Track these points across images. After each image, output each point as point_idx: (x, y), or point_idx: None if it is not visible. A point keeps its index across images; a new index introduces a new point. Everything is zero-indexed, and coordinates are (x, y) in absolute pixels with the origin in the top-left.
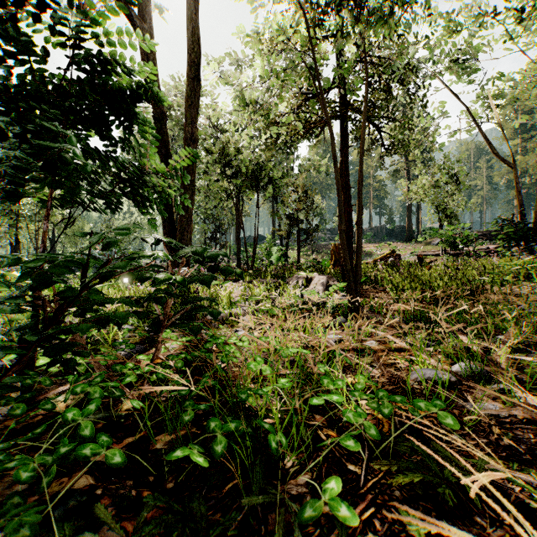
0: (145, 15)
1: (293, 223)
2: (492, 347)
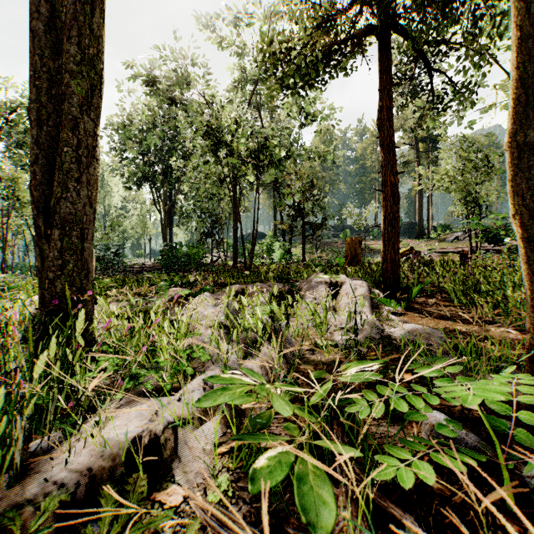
0: None
1: (297, 216)
2: None
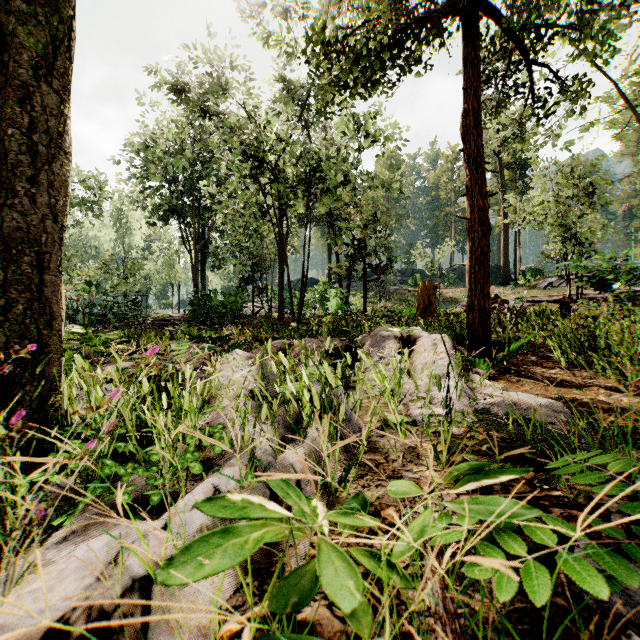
0: None
1: (357, 256)
2: None
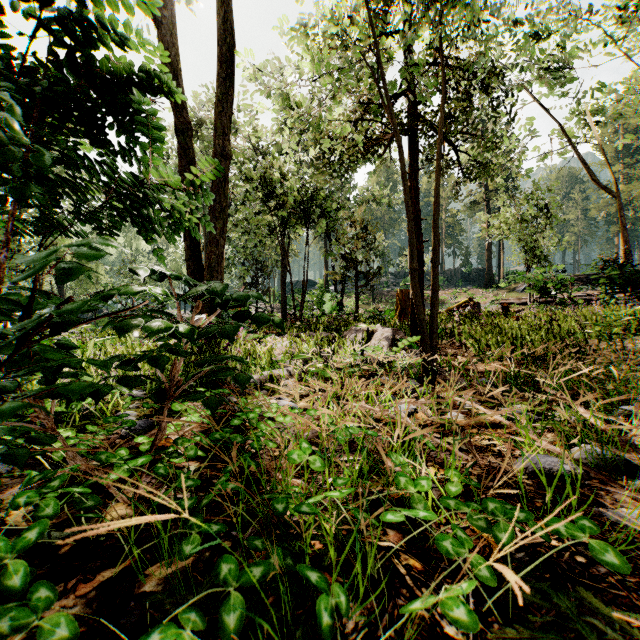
0: (165, 1)
1: (350, 265)
2: (624, 424)
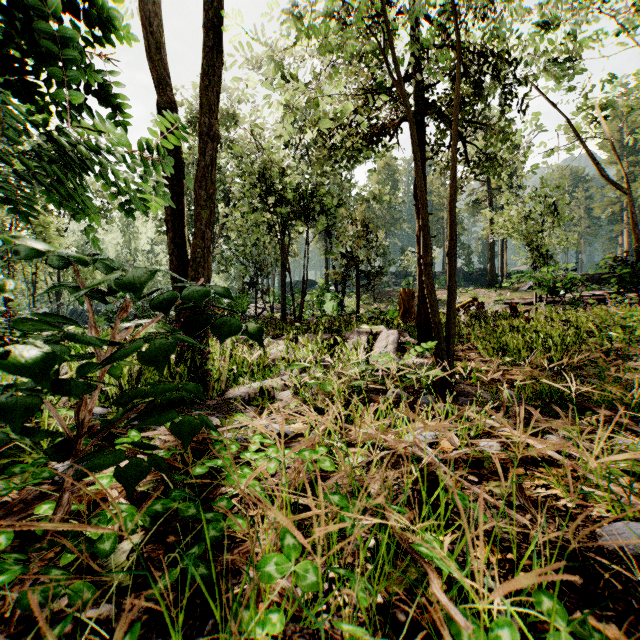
0: None
1: (351, 264)
2: None
